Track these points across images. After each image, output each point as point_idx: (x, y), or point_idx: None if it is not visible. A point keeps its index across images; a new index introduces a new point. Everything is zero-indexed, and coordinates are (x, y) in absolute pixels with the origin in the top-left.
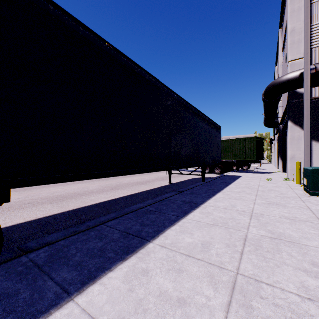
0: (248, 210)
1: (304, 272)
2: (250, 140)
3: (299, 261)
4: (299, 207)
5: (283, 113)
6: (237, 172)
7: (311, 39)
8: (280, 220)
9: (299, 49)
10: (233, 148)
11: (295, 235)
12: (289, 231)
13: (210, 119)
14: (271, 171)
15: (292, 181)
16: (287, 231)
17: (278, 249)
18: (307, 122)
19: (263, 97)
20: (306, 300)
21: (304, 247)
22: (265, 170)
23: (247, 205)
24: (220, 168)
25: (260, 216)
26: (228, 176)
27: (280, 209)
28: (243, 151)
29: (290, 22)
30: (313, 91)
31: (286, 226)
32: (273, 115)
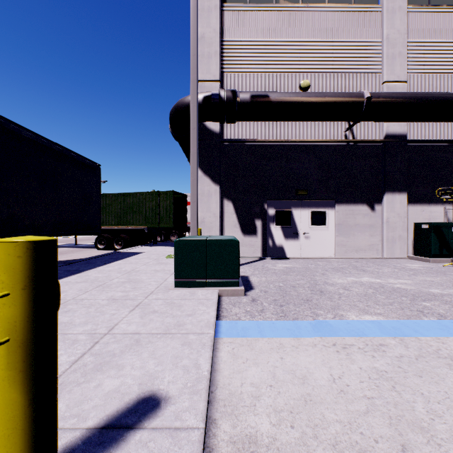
0: None
1: None
2: (166, 196)
3: None
4: (93, 331)
5: None
6: (150, 246)
7: (223, 59)
8: None
9: (210, 67)
10: (143, 208)
11: None
12: None
13: (51, 142)
14: None
15: None
16: None
17: None
18: (194, 165)
19: (170, 129)
20: None
21: None
22: None
23: None
24: (123, 239)
25: None
26: (119, 253)
27: None
28: (157, 212)
29: (200, 24)
30: (225, 132)
31: None
32: None
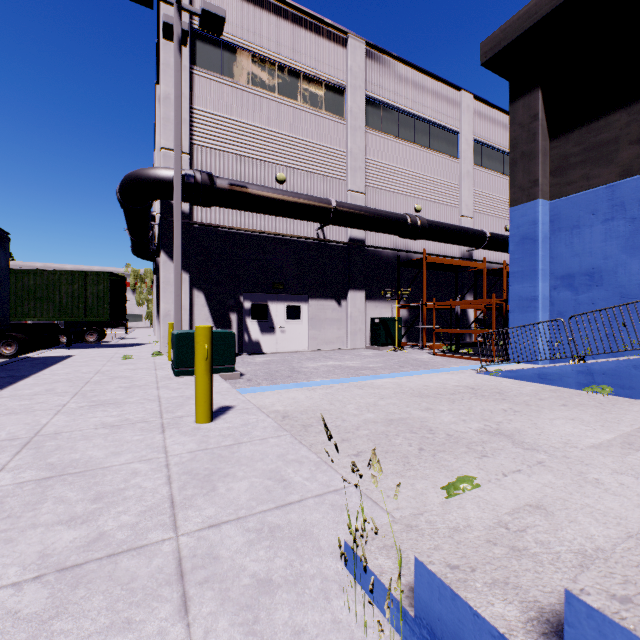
0: (29, 433)
1: (68, 523)
2: (98, 278)
3: (71, 506)
4: (147, 399)
5: (158, 237)
6: (67, 348)
7: (193, 128)
8: (93, 433)
9: None
10: (57, 293)
11: (101, 455)
12: (95, 450)
13: None
14: (145, 341)
15: (166, 356)
16: (91, 451)
17: (42, 499)
18: (179, 258)
19: (119, 196)
20: (29, 584)
21: (103, 472)
22: (136, 339)
23: (36, 421)
24: (16, 340)
25: (53, 437)
26: (34, 359)
27: (109, 411)
28: (83, 300)
29: (164, 81)
30: (195, 213)
31: (96, 443)
32: (146, 237)
